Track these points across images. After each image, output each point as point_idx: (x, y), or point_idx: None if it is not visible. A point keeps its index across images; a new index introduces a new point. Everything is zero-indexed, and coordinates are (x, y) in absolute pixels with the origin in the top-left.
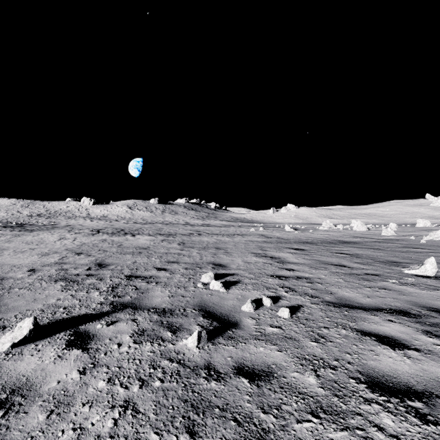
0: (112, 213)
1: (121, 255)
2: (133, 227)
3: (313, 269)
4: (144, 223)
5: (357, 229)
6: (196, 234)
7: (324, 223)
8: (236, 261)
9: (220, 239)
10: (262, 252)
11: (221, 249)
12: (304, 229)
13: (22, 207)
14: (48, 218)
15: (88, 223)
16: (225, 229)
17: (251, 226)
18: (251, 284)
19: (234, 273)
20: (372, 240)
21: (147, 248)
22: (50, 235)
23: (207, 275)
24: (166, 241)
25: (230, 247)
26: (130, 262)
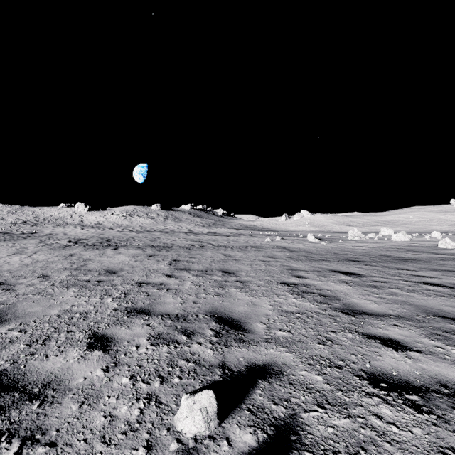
0: (108, 220)
1: (61, 289)
2: (123, 237)
3: (445, 343)
4: (140, 231)
5: (397, 239)
6: (199, 245)
7: (351, 231)
8: (261, 308)
9: (229, 254)
10: (299, 281)
11: (232, 275)
12: (330, 239)
13: (8, 213)
14: (34, 225)
15: (76, 231)
16: (235, 238)
17: (264, 235)
18: (344, 454)
19: (268, 366)
20: (440, 257)
21: (117, 272)
22: (7, 248)
23: (197, 405)
24: (154, 258)
25: (245, 270)
26: (55, 313)
